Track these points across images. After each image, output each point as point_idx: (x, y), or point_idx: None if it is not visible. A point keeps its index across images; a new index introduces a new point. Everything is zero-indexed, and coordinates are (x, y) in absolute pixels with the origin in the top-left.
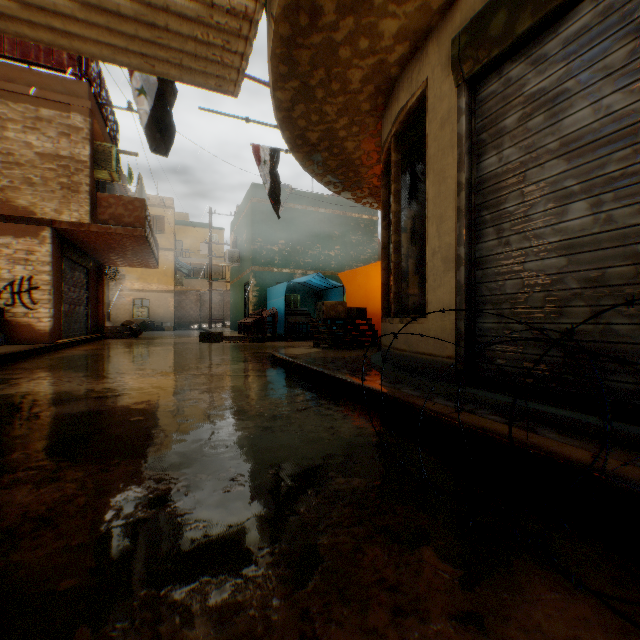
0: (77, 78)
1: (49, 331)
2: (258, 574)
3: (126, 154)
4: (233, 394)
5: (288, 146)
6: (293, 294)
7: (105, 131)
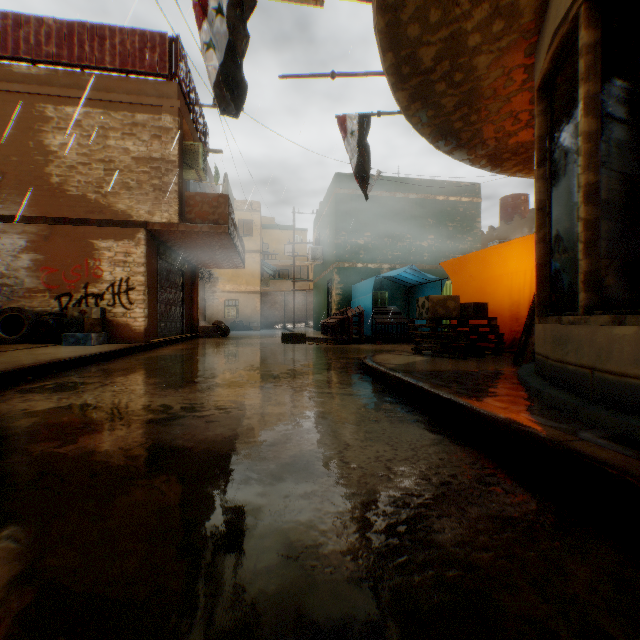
0: (167, 80)
1: (143, 330)
2: None
3: (212, 152)
4: (317, 430)
5: (389, 81)
6: (380, 291)
7: (194, 133)
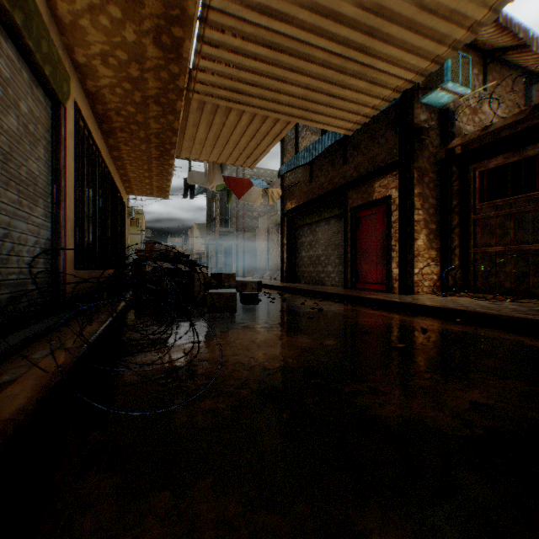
0: None
1: None
2: (275, 368)
3: None
4: None
5: None
6: None
7: None
